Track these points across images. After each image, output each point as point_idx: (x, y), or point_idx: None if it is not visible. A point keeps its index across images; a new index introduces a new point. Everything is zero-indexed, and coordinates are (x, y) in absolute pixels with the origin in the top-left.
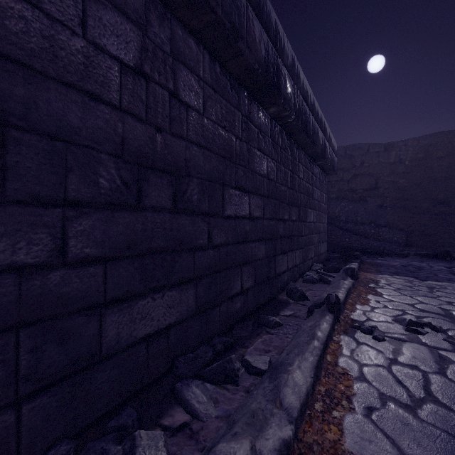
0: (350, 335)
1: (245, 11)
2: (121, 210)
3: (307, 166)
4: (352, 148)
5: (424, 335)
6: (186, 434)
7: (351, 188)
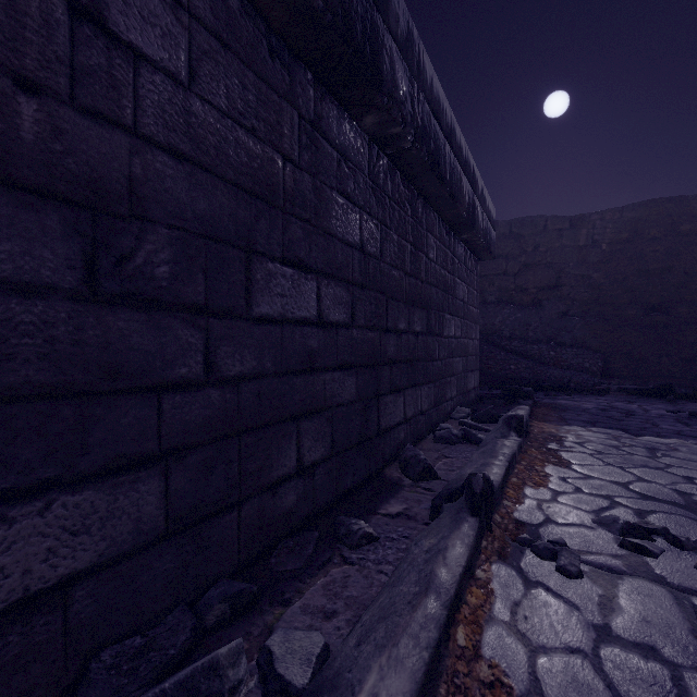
0: (512, 563)
1: None
2: None
3: (443, 241)
4: (520, 224)
5: (658, 557)
6: None
7: (519, 286)
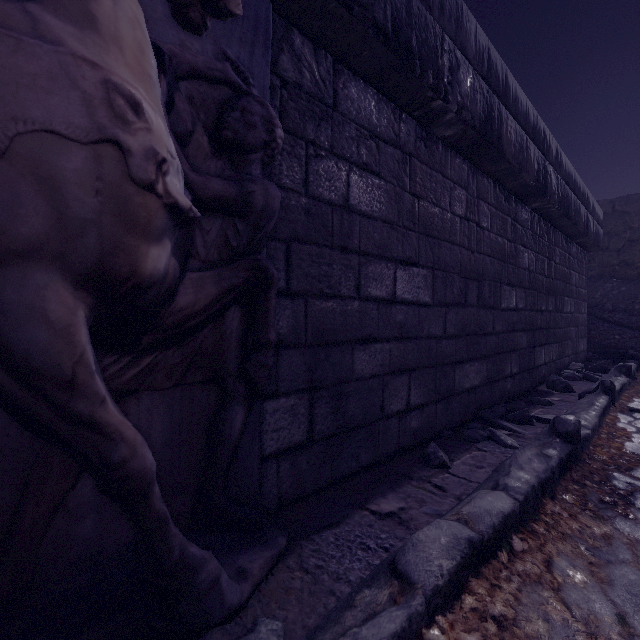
0: (627, 414)
1: (525, 145)
2: (459, 307)
3: (563, 248)
4: (625, 202)
5: None
6: (515, 436)
7: (623, 261)
